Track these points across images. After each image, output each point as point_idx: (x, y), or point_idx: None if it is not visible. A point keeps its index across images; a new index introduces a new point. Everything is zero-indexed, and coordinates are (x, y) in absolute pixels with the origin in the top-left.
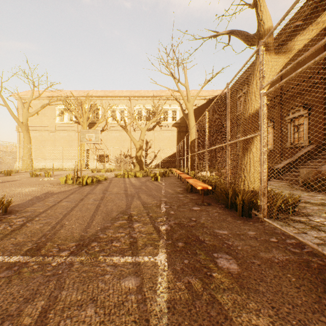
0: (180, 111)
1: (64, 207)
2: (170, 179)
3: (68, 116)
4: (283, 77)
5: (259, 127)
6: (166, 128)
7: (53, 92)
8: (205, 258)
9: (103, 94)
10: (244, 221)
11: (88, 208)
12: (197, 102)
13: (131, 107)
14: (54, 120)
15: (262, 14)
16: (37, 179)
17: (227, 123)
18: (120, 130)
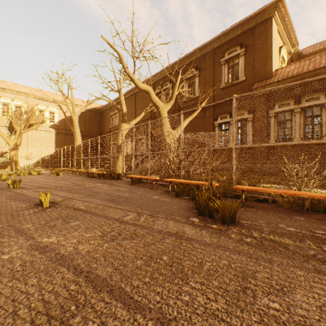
0: (59, 114)
1: (38, 184)
2: (68, 174)
3: None
4: (137, 114)
5: (121, 153)
6: (43, 128)
7: None
8: (110, 183)
9: None
10: (118, 180)
11: (52, 183)
12: (76, 109)
13: None
14: None
15: (123, 108)
16: None
17: (111, 148)
18: None
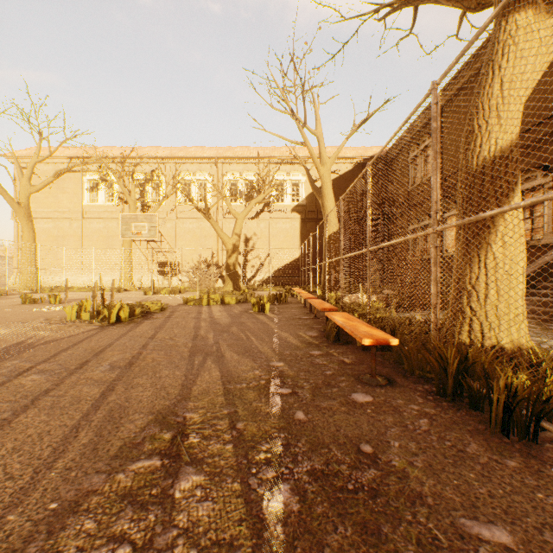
0: (306, 184)
1: (17, 394)
2: (289, 309)
3: (105, 193)
4: None
5: None
6: (281, 215)
7: (79, 151)
8: None
9: (168, 154)
10: (528, 462)
11: (80, 396)
12: (336, 167)
13: (219, 176)
14: (80, 200)
15: None
16: (29, 309)
17: (434, 180)
18: (199, 218)
